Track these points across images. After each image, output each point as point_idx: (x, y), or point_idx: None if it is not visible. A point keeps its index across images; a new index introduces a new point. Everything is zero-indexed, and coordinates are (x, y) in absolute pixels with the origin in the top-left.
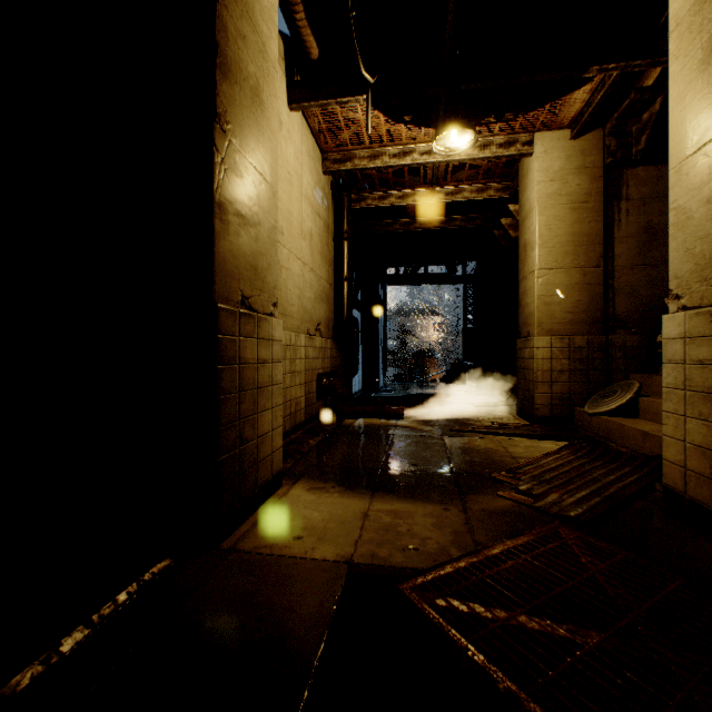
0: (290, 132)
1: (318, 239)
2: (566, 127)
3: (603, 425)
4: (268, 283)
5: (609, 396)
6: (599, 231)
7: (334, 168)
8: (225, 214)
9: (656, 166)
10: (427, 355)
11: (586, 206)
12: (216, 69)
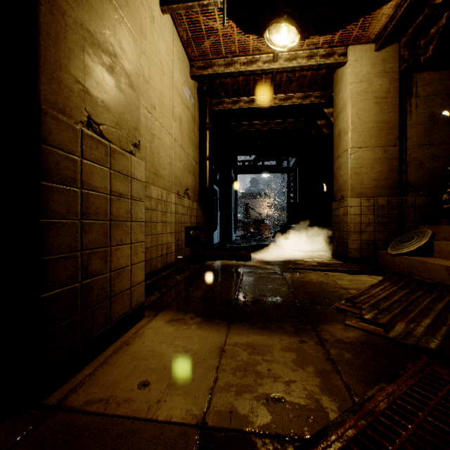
0: (162, 31)
1: (187, 125)
2: (372, 41)
3: (406, 263)
4: (127, 121)
5: (407, 241)
6: (395, 120)
7: (198, 73)
8: (59, 10)
9: (438, 71)
10: (262, 223)
11: (386, 101)
12: None
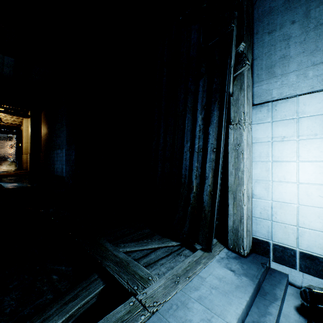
0: None
1: None
2: None
3: None
4: None
5: None
6: None
7: None
8: None
9: None
10: (2, 160)
11: None
12: None
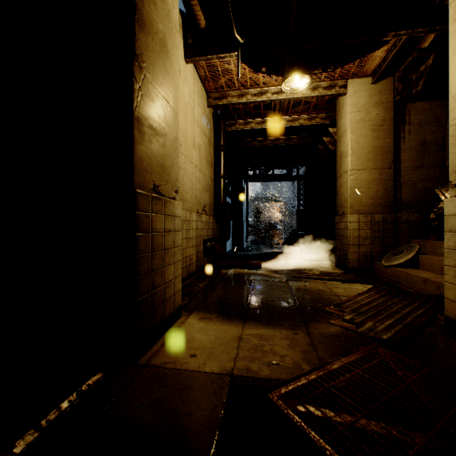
0: (186, 78)
1: (204, 150)
2: (369, 75)
3: (395, 273)
4: (172, 176)
5: (398, 254)
6: (390, 145)
7: (214, 103)
8: (141, 126)
9: (429, 101)
10: (273, 227)
11: (382, 128)
12: (135, 22)
